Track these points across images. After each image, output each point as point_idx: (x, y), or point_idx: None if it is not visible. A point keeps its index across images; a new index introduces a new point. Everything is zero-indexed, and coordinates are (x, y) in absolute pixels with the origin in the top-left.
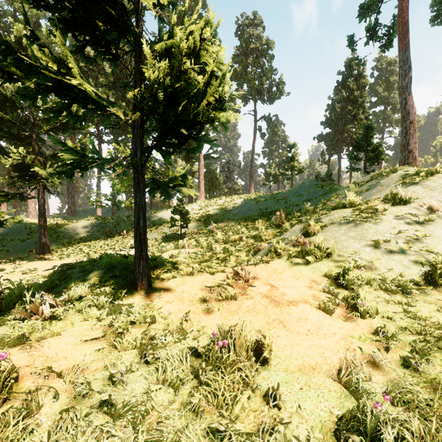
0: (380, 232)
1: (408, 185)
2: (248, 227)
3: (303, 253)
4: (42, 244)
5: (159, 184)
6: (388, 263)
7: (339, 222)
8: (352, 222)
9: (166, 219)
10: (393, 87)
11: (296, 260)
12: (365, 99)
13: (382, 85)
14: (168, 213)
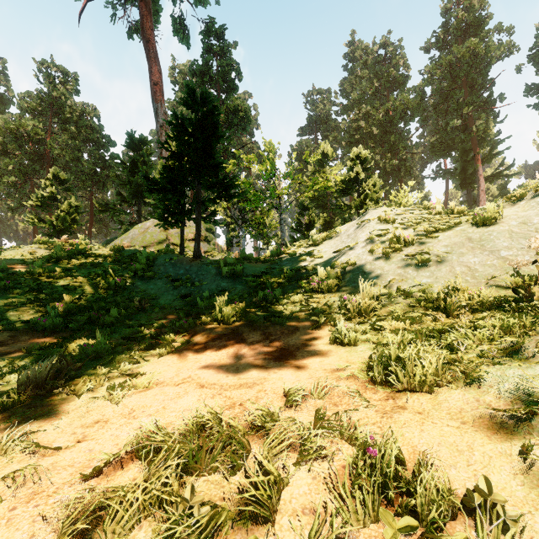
0: None
1: None
2: None
3: None
4: None
5: None
6: None
7: None
8: None
9: None
10: None
11: None
12: None
13: None
14: None
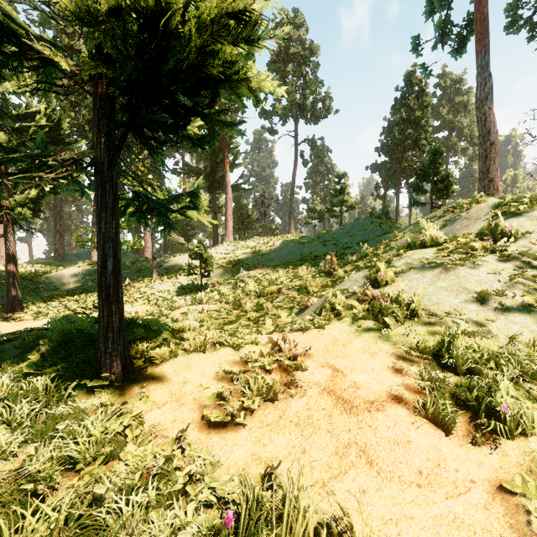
0: (485, 281)
1: (507, 217)
2: (288, 275)
3: (375, 313)
4: (11, 298)
5: (150, 204)
6: (508, 328)
7: (420, 266)
8: (440, 266)
9: (183, 265)
10: (458, 109)
11: (365, 324)
12: (428, 120)
13: (446, 106)
14: (186, 258)
